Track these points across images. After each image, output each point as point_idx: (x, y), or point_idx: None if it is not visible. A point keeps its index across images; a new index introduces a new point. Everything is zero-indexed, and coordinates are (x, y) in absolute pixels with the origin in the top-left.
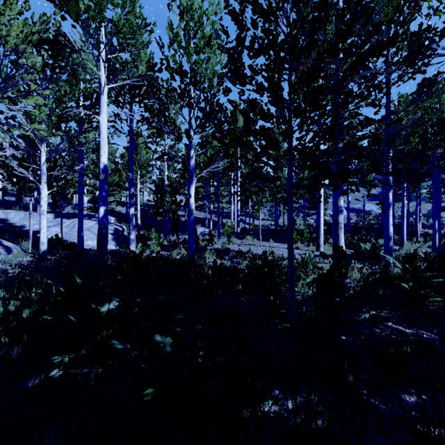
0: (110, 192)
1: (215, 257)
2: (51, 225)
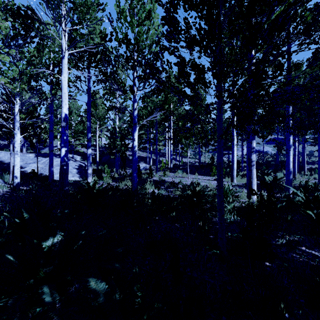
0: (76, 137)
1: (153, 187)
2: (31, 162)
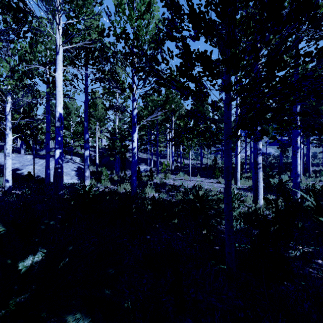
0: (76, 138)
1: (154, 191)
2: (28, 164)
